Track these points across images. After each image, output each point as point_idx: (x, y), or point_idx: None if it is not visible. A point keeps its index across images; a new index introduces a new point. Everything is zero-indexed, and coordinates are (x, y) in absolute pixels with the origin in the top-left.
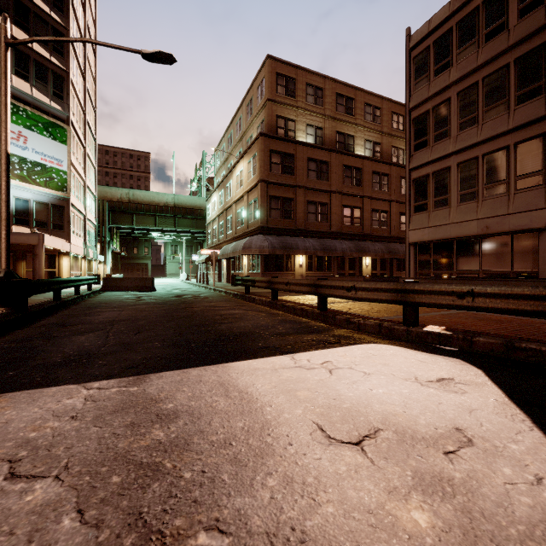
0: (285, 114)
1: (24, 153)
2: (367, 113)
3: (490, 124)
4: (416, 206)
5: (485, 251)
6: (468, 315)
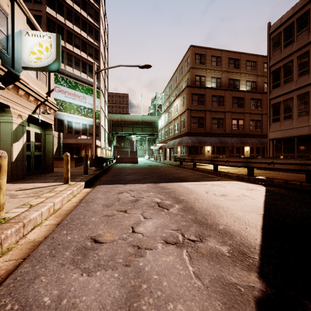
0: (199, 74)
1: (85, 105)
2: (247, 65)
3: None
4: (273, 118)
5: None
6: (285, 174)
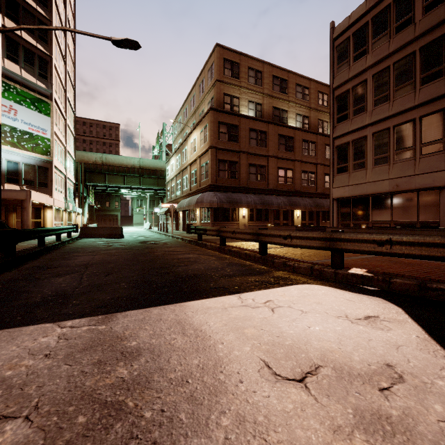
0: (231, 92)
1: (14, 124)
2: (298, 91)
3: (399, 100)
4: (339, 168)
5: (395, 205)
6: (384, 258)
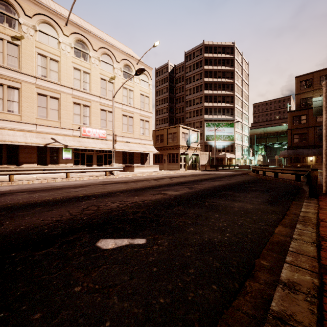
0: (305, 96)
1: (224, 134)
2: None
3: None
4: None
5: None
6: None
